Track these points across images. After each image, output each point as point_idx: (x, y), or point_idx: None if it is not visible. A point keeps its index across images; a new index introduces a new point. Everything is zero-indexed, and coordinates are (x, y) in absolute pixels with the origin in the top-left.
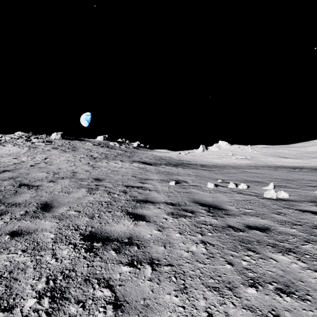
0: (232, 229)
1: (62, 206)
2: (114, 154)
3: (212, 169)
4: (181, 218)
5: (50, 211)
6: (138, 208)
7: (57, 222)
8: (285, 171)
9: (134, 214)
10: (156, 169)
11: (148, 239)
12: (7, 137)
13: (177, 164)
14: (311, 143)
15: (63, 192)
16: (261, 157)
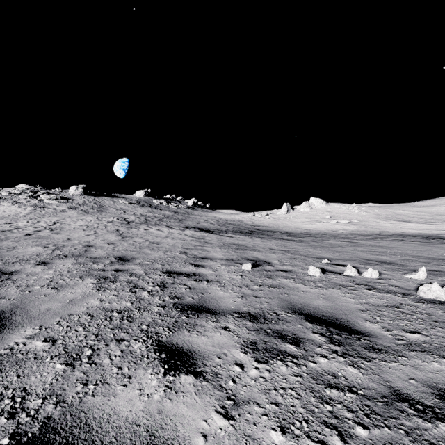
0: (409, 406)
1: (26, 325)
2: (158, 216)
3: (304, 239)
4: (274, 361)
5: None
6: (183, 330)
7: None
8: (416, 242)
9: (172, 348)
10: (219, 239)
11: None
12: (4, 192)
13: (250, 231)
14: (443, 200)
15: (50, 286)
16: (373, 221)
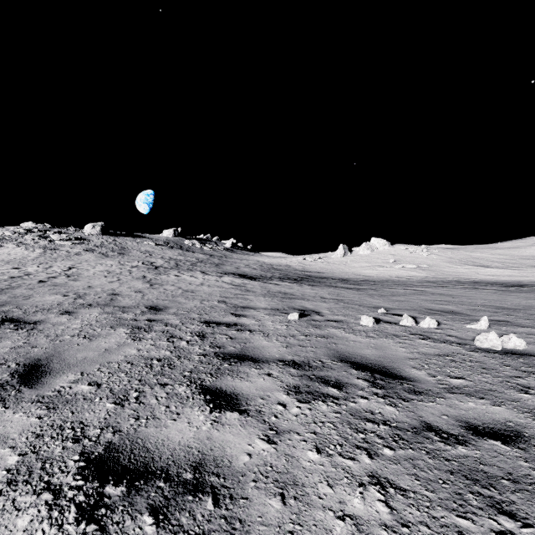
0: (435, 435)
1: (67, 371)
2: (191, 260)
3: (362, 286)
4: (316, 402)
5: (36, 383)
6: (226, 376)
7: (40, 416)
8: (492, 290)
9: (216, 391)
10: (263, 287)
11: (242, 470)
12: (7, 232)
13: (299, 277)
14: (529, 241)
15: (81, 336)
16: (445, 266)
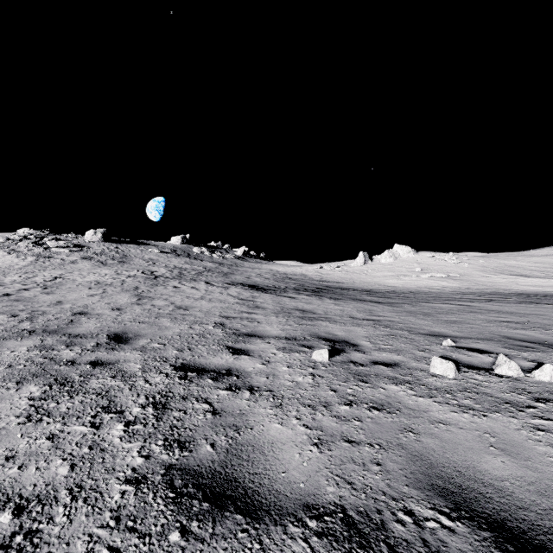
0: None
1: None
2: (197, 269)
3: (393, 300)
4: None
5: None
6: None
7: None
8: None
9: None
10: (276, 301)
11: None
12: None
13: (318, 288)
14: None
15: None
16: (478, 275)
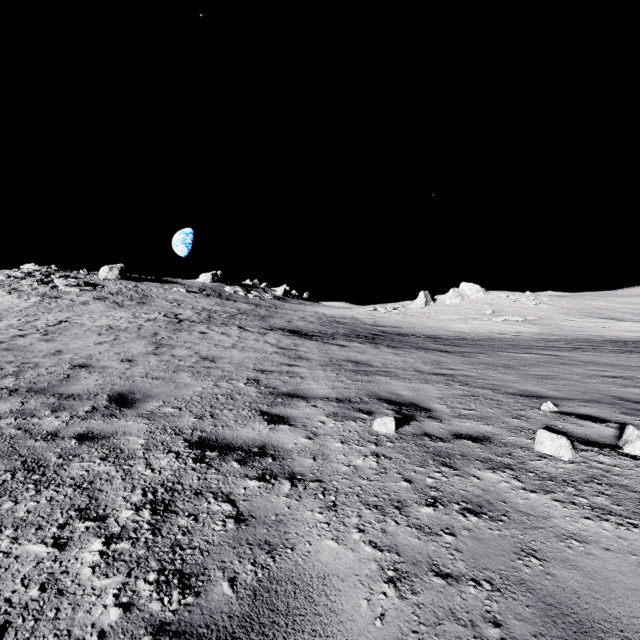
0: None
1: None
2: (230, 311)
3: (464, 349)
4: None
5: None
6: None
7: None
8: None
9: None
10: (323, 350)
11: None
12: None
13: (372, 334)
14: None
15: None
16: (561, 319)
